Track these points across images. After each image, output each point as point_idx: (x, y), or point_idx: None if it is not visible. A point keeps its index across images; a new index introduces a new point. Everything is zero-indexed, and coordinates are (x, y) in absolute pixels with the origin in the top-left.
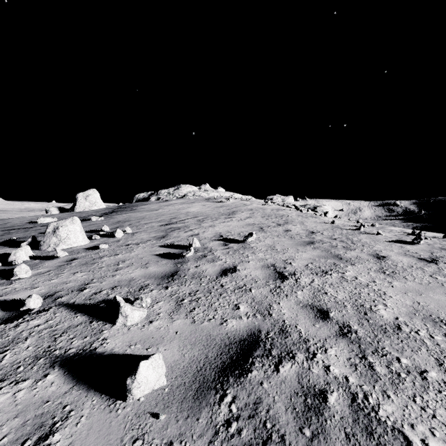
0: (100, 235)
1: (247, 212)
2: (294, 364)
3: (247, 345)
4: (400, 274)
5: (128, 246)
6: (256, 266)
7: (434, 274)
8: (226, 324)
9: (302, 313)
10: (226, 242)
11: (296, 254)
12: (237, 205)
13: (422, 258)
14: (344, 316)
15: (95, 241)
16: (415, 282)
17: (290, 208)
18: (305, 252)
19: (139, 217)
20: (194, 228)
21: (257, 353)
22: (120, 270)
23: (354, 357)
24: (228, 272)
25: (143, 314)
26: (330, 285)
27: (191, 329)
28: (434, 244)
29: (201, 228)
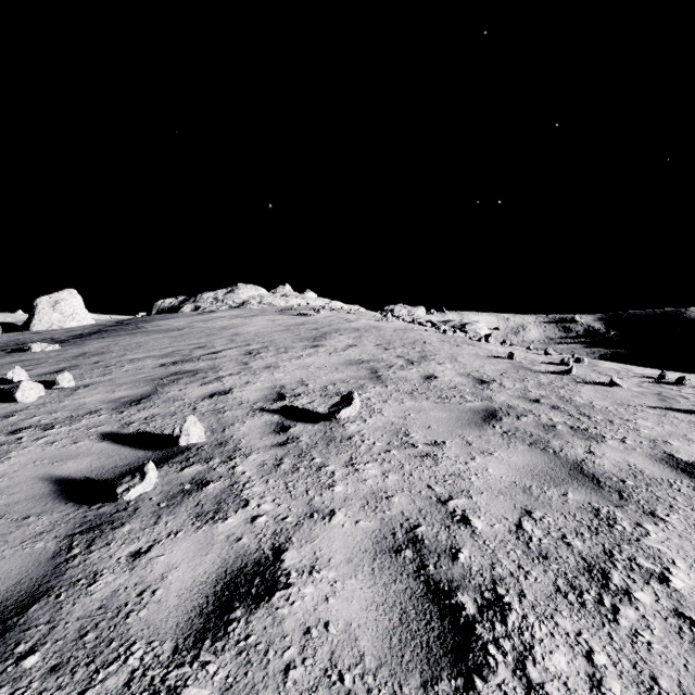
0: None
1: (348, 334)
2: None
3: None
4: None
5: (14, 435)
6: (355, 546)
7: None
8: None
9: None
10: (286, 417)
11: (469, 462)
12: (332, 322)
13: None
14: None
15: None
16: None
17: (425, 326)
18: (491, 455)
19: (132, 345)
20: (230, 372)
21: None
22: None
23: None
24: (241, 603)
25: None
26: None
27: None
28: None
29: (245, 372)
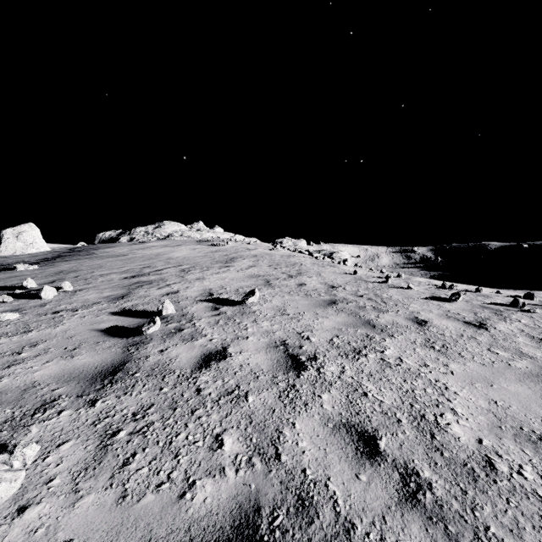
0: (16, 294)
1: (249, 259)
2: None
3: None
4: (453, 350)
5: (57, 314)
6: (258, 346)
7: (491, 346)
8: (191, 495)
9: (335, 447)
10: (216, 303)
11: (315, 320)
12: (237, 250)
13: (468, 321)
14: (403, 445)
15: (1, 306)
16: (476, 362)
17: (304, 253)
18: (327, 318)
19: (95, 266)
20: (174, 282)
21: None
22: (18, 366)
23: None
24: (213, 360)
25: (10, 488)
26: (369, 376)
27: (111, 525)
28: (472, 301)
29: (184, 282)
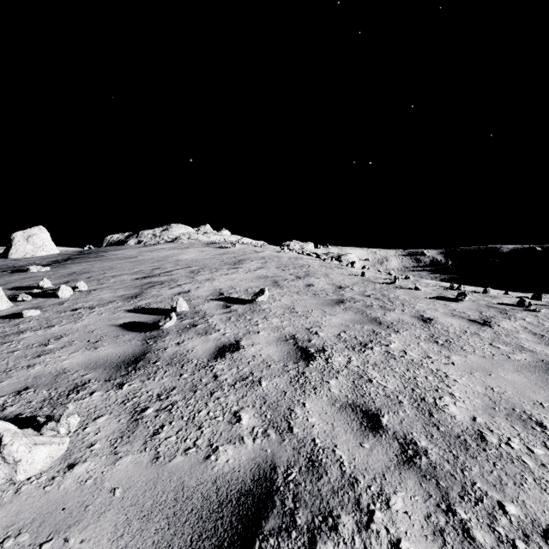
0: (34, 294)
1: (257, 261)
2: (338, 544)
3: (250, 505)
4: (456, 344)
5: (75, 311)
6: (269, 339)
7: (493, 341)
8: (215, 457)
9: (341, 422)
10: (227, 302)
11: (323, 318)
12: (245, 252)
13: (473, 319)
14: (403, 421)
15: (21, 304)
16: (477, 355)
17: (311, 256)
18: (334, 315)
19: (106, 267)
20: (184, 282)
21: (269, 525)
22: (47, 355)
23: (435, 512)
24: (228, 352)
25: (59, 450)
26: (374, 366)
27: (149, 478)
28: (478, 301)
29: (194, 282)
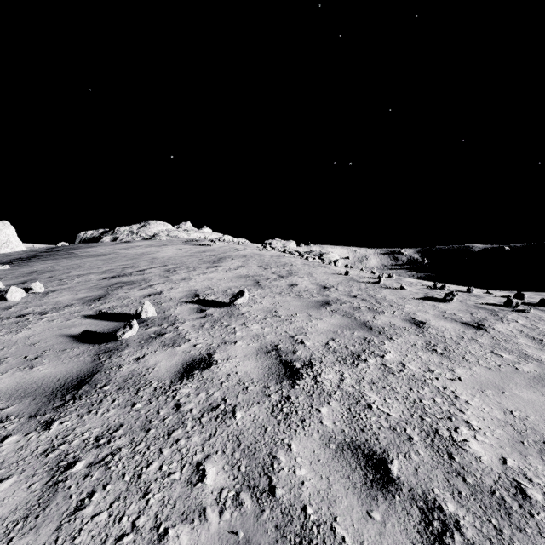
0: None
1: (238, 259)
2: None
3: None
4: (456, 353)
5: (22, 318)
6: (248, 351)
7: (494, 348)
8: None
9: (340, 475)
10: (202, 305)
11: (308, 323)
12: (226, 250)
13: (466, 322)
14: (418, 469)
15: None
16: (482, 366)
17: (294, 254)
18: (321, 320)
19: (73, 266)
20: (157, 282)
21: None
22: None
23: None
24: (197, 369)
25: None
26: (371, 385)
27: None
28: (466, 301)
29: (168, 282)
